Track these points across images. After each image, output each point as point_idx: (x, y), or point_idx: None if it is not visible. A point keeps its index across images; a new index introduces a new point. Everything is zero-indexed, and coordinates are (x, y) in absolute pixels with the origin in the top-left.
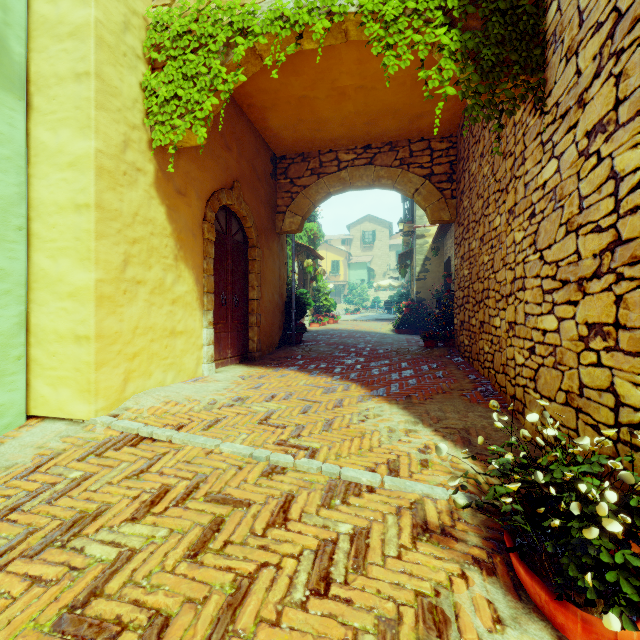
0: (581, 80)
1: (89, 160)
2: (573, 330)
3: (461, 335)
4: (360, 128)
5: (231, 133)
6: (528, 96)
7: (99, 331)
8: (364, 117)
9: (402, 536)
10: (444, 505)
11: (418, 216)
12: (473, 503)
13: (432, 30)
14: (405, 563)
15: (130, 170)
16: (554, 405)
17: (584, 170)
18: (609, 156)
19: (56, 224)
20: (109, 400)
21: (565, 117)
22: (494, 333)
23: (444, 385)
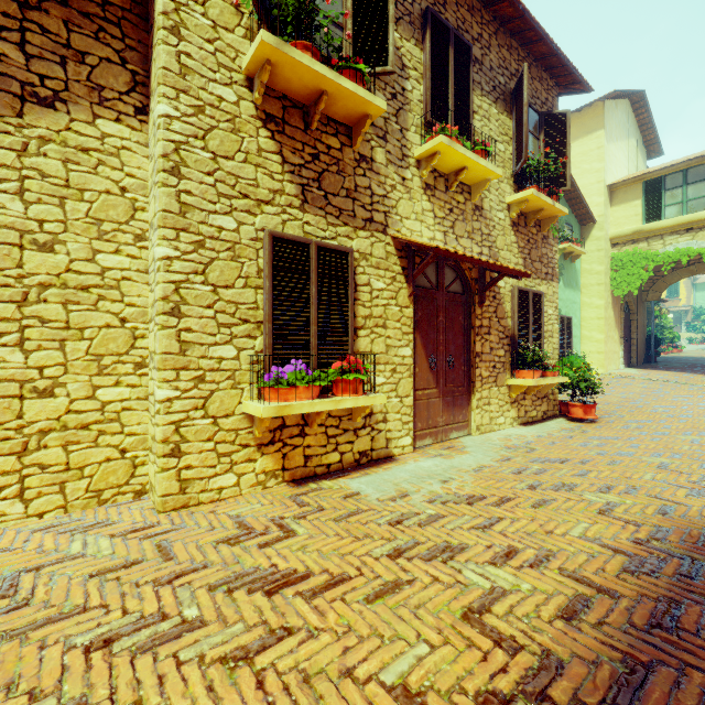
0: None
1: (602, 306)
2: None
3: None
4: None
5: None
6: None
7: (604, 351)
8: None
9: None
10: None
11: None
12: None
13: None
14: None
15: (608, 304)
16: None
17: None
18: None
19: (590, 323)
20: (605, 370)
21: None
22: None
23: None
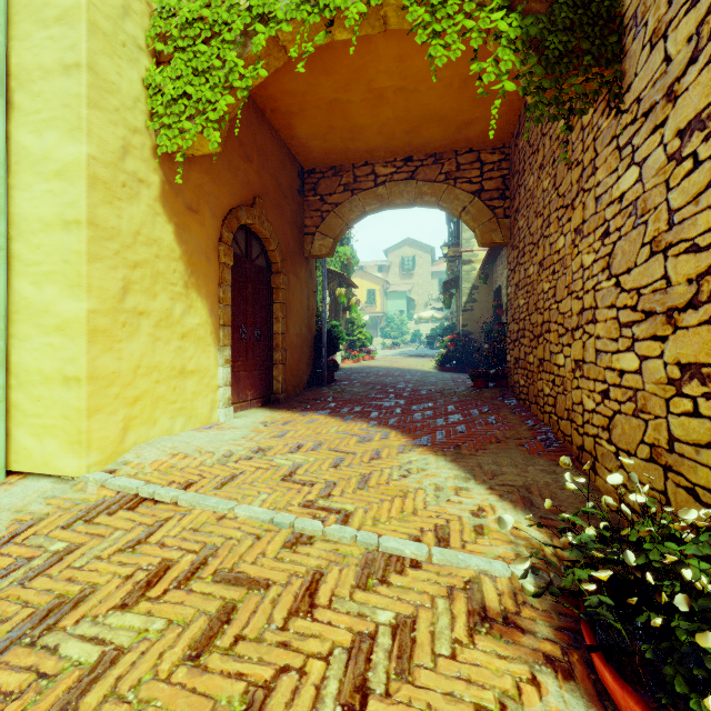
0: (671, 68)
1: (80, 168)
2: (660, 371)
3: (515, 374)
4: (400, 137)
5: (252, 142)
6: (602, 92)
7: (92, 371)
8: (405, 124)
9: (456, 627)
10: (505, 584)
11: (464, 239)
12: (540, 582)
13: (487, 14)
14: (461, 665)
15: (130, 181)
16: (634, 460)
17: (675, 177)
18: (710, 158)
19: (41, 244)
20: (104, 453)
21: (649, 115)
22: (556, 373)
23: (498, 433)
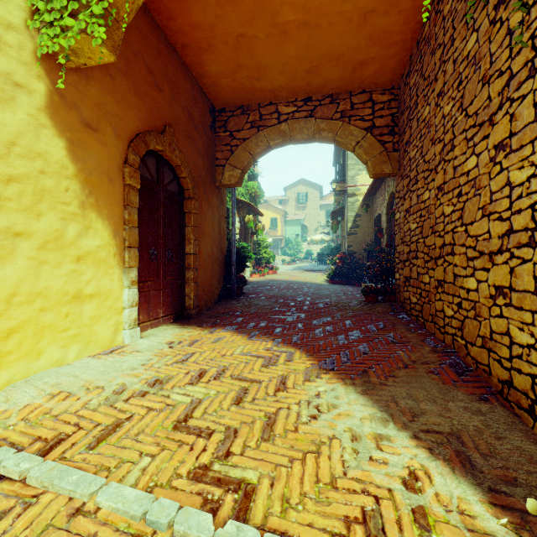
0: None
1: None
2: None
3: (406, 291)
4: (301, 77)
5: (162, 72)
6: None
7: None
8: (306, 63)
9: None
10: None
11: (350, 176)
12: None
13: None
14: None
15: (1, 82)
16: None
17: None
18: None
19: None
20: None
21: None
22: (464, 296)
23: (402, 355)
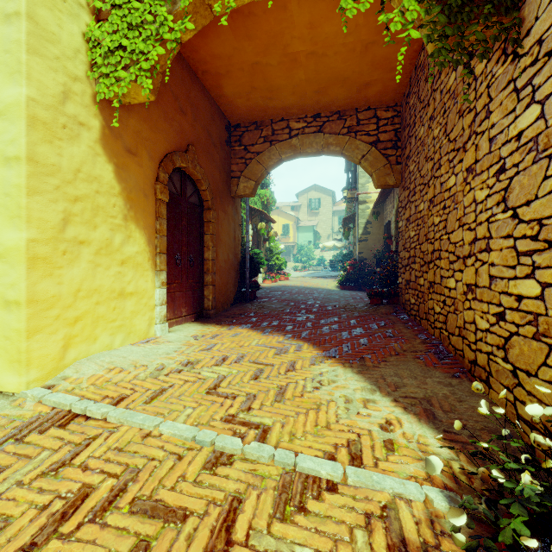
0: None
1: (19, 108)
2: None
3: (406, 293)
4: (310, 97)
5: (186, 97)
6: (501, 38)
7: (31, 295)
8: (314, 85)
9: None
10: (421, 510)
11: (360, 184)
12: (456, 507)
13: None
14: None
15: (71, 123)
16: (535, 381)
17: None
18: None
19: None
20: (44, 369)
21: None
22: (447, 294)
23: (396, 346)
